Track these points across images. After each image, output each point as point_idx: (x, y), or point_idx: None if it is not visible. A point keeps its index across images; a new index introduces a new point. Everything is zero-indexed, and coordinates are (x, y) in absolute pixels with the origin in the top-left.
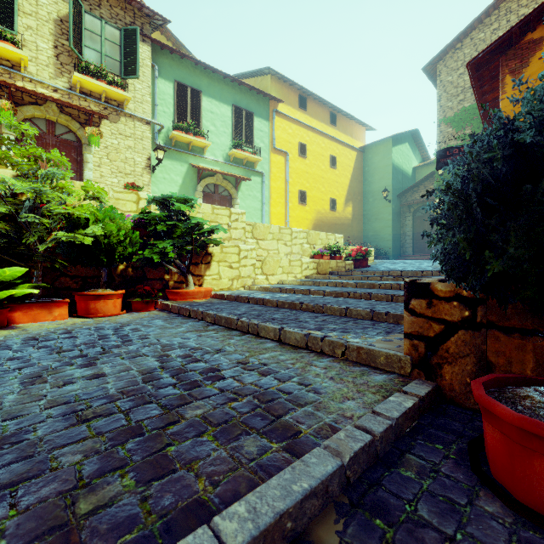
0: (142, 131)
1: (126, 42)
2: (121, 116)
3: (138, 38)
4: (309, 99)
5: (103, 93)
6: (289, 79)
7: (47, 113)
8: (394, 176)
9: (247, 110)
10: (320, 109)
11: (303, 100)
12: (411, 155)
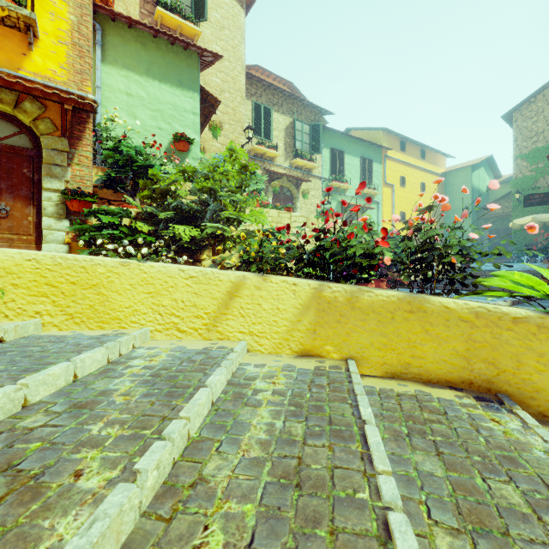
0: (318, 184)
1: (313, 132)
2: (309, 177)
3: (321, 130)
4: (407, 143)
5: (305, 166)
6: (396, 133)
7: (283, 183)
8: (473, 196)
9: (369, 158)
10: (414, 148)
11: (403, 144)
12: (486, 176)
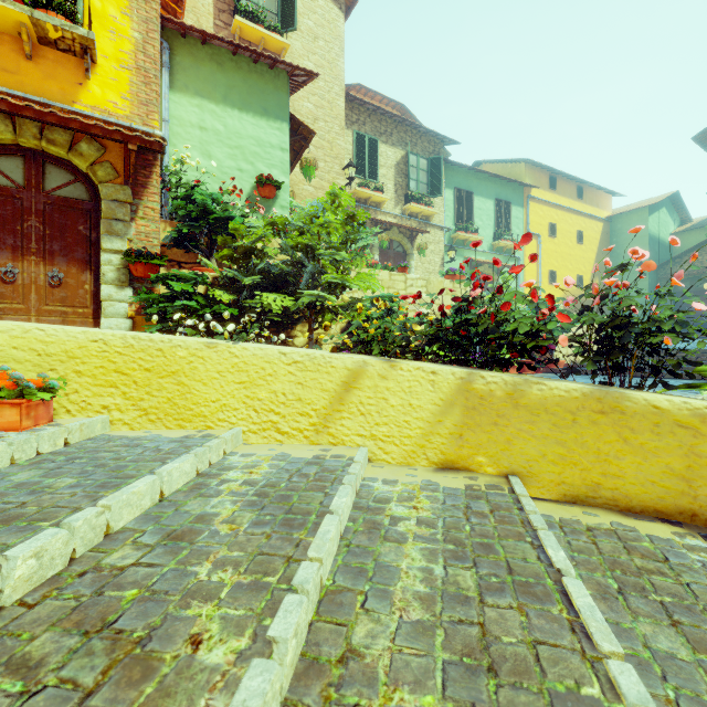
0: (438, 236)
1: (432, 168)
2: (427, 228)
3: (442, 165)
4: (558, 178)
5: (421, 213)
6: (543, 165)
7: (393, 235)
8: (651, 247)
9: (506, 200)
10: (568, 185)
11: (552, 180)
12: (669, 220)
